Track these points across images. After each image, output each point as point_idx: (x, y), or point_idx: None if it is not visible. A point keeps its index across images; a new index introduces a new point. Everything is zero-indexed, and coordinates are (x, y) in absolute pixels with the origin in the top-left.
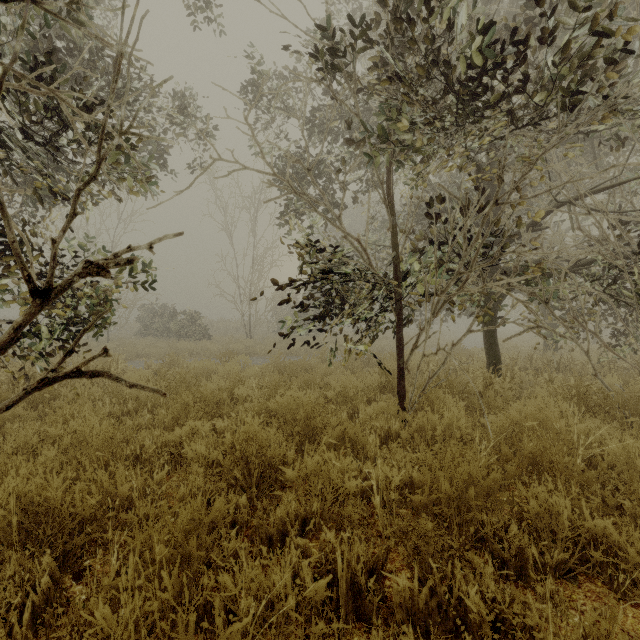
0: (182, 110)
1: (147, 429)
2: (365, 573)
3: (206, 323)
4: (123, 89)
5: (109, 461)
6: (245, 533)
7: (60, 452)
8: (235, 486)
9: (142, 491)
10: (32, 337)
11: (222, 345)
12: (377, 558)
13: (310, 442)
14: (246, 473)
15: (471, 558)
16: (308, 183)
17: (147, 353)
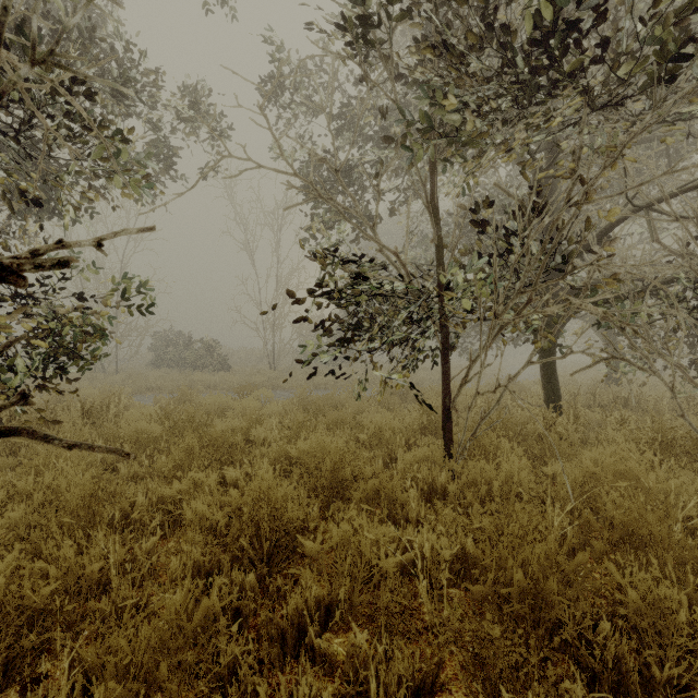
0: (192, 107)
1: (142, 481)
2: (409, 697)
3: (226, 352)
4: (119, 78)
5: (87, 525)
6: (252, 623)
7: (29, 512)
8: (241, 559)
9: (122, 567)
10: (7, 370)
11: (243, 377)
12: (425, 675)
13: (338, 497)
14: (256, 542)
15: (551, 670)
16: (338, 193)
17: (159, 386)
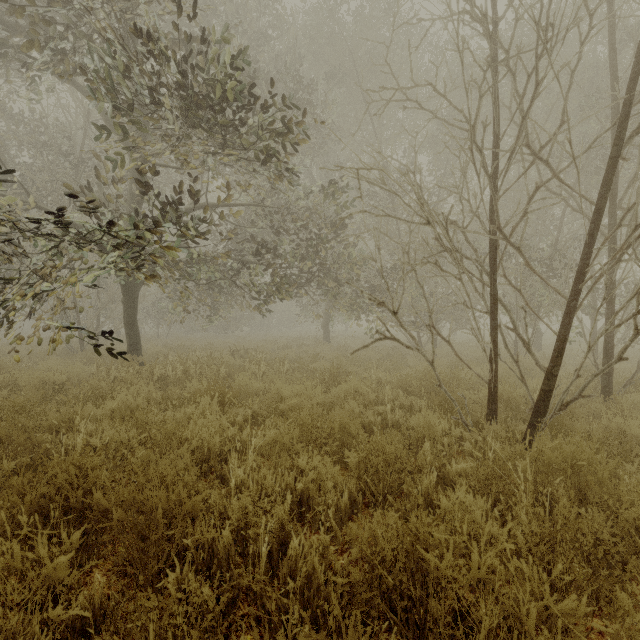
0: None
1: None
2: None
3: None
4: None
5: None
6: None
7: None
8: None
9: None
10: None
11: None
12: None
13: None
14: None
15: None
16: None
17: None
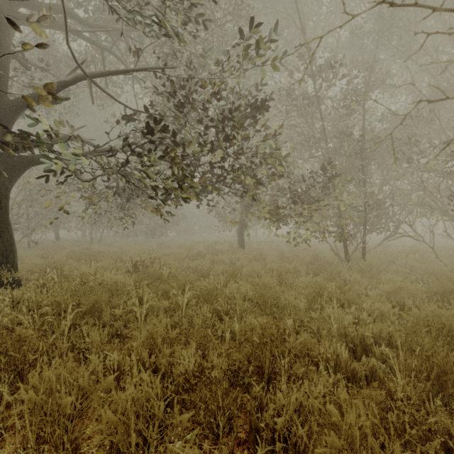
0: None
1: None
2: None
3: None
4: None
5: None
6: None
7: None
8: None
9: None
10: None
11: None
12: None
13: None
14: None
15: None
16: None
17: None
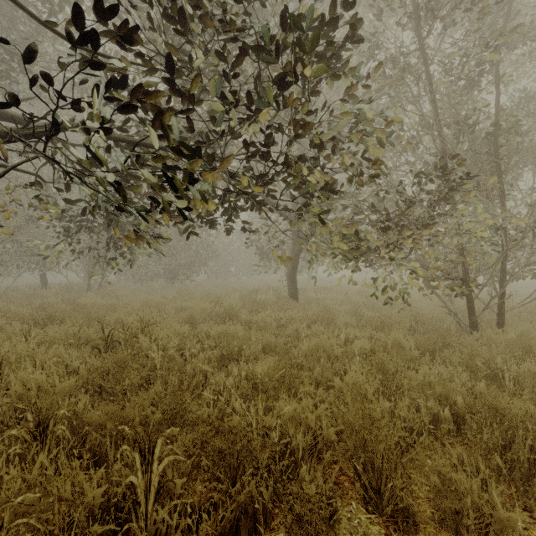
0: None
1: None
2: None
3: None
4: None
5: None
6: None
7: None
8: None
9: None
10: None
11: None
12: None
13: None
14: None
15: None
16: None
17: None
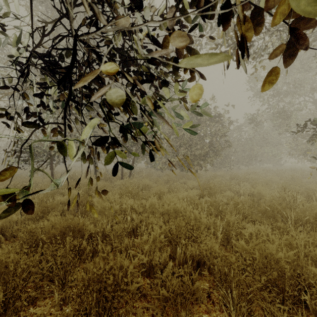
0: None
1: None
2: None
3: None
4: None
5: None
6: None
7: None
8: None
9: None
10: None
11: None
12: None
13: None
14: None
15: None
16: None
17: None
